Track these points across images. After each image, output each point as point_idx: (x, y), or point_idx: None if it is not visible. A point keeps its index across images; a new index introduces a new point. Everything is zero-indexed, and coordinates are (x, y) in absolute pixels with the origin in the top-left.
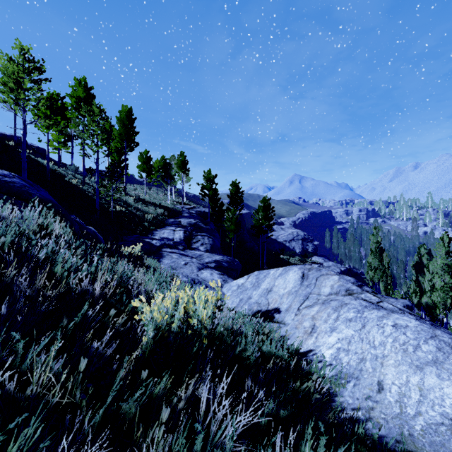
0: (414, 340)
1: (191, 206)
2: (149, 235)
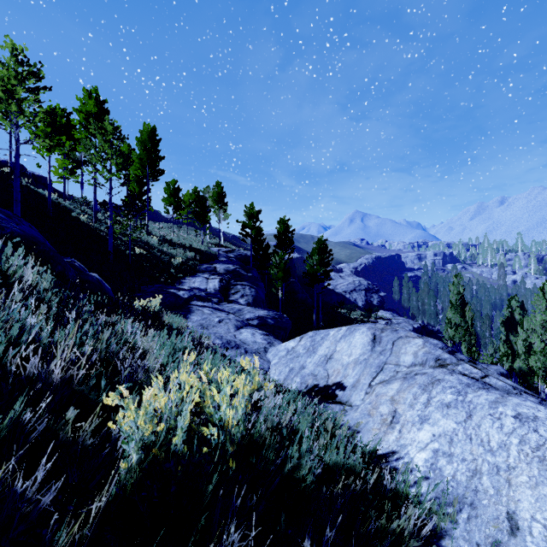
0: None
1: (230, 249)
2: (176, 284)
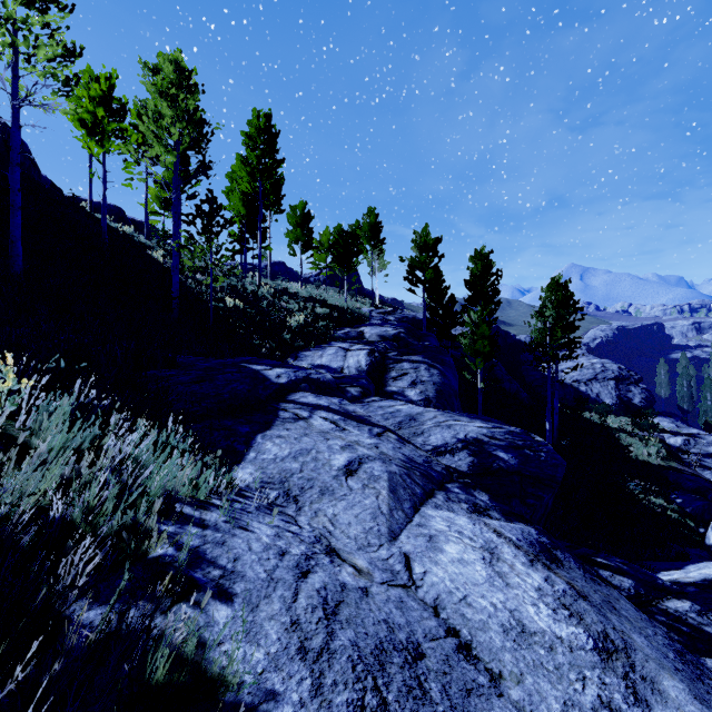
0: None
1: (388, 309)
2: (289, 360)
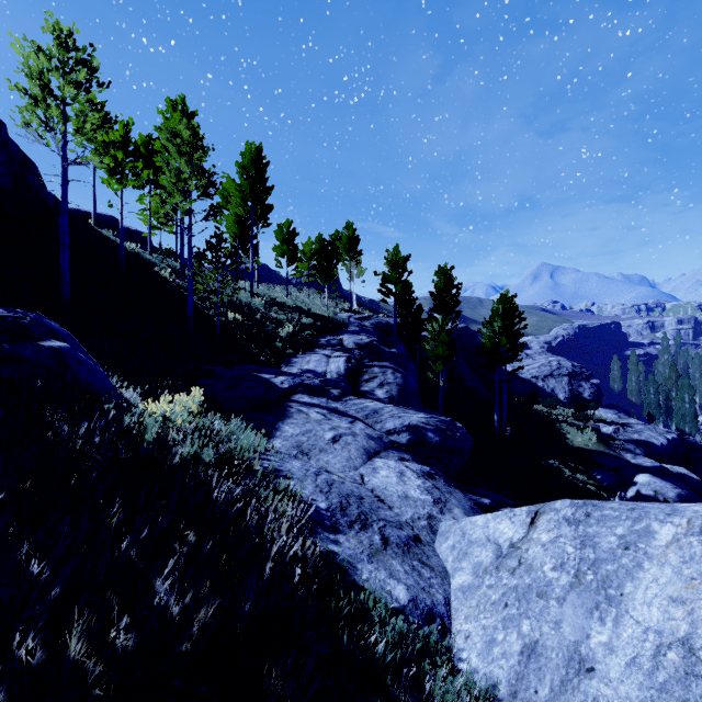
0: None
1: (365, 315)
2: (282, 365)
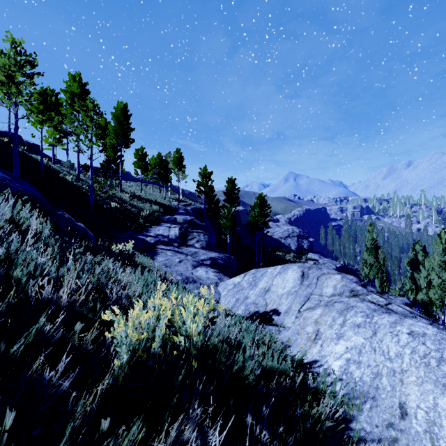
0: (437, 352)
1: (187, 203)
2: (144, 232)
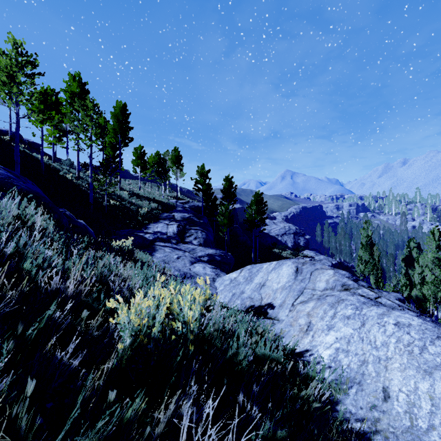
0: (420, 341)
1: (185, 201)
2: (143, 229)
